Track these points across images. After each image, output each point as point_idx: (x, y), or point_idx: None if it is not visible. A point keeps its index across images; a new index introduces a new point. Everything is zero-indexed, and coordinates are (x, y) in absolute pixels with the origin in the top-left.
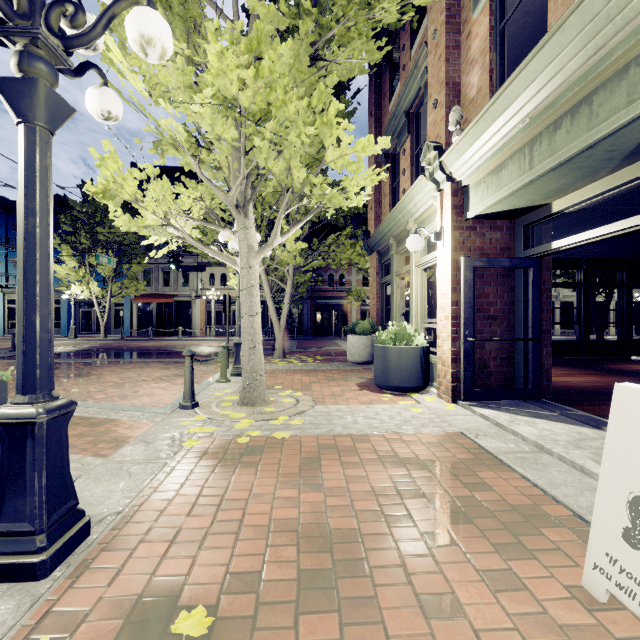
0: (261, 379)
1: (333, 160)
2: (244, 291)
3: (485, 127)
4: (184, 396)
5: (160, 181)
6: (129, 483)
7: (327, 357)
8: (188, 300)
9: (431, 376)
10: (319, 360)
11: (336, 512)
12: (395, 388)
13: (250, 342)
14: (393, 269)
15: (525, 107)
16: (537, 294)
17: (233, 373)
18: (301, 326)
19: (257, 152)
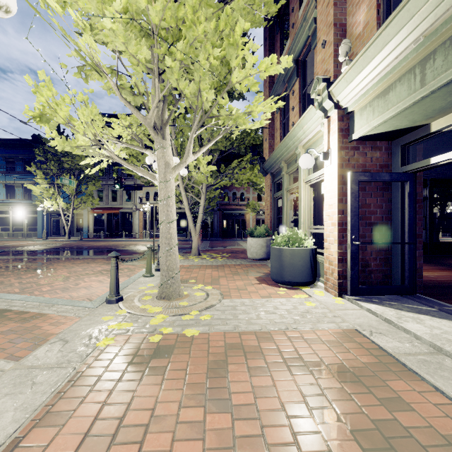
0: (176, 276)
1: (238, 81)
2: (162, 201)
3: (375, 53)
4: (110, 292)
5: (89, 107)
6: (27, 398)
7: (232, 254)
8: (130, 211)
9: (317, 272)
10: (226, 257)
11: (245, 445)
12: (289, 283)
13: (167, 245)
14: (284, 186)
15: (420, 25)
16: (413, 204)
17: (157, 268)
18: (212, 230)
19: (169, 72)
